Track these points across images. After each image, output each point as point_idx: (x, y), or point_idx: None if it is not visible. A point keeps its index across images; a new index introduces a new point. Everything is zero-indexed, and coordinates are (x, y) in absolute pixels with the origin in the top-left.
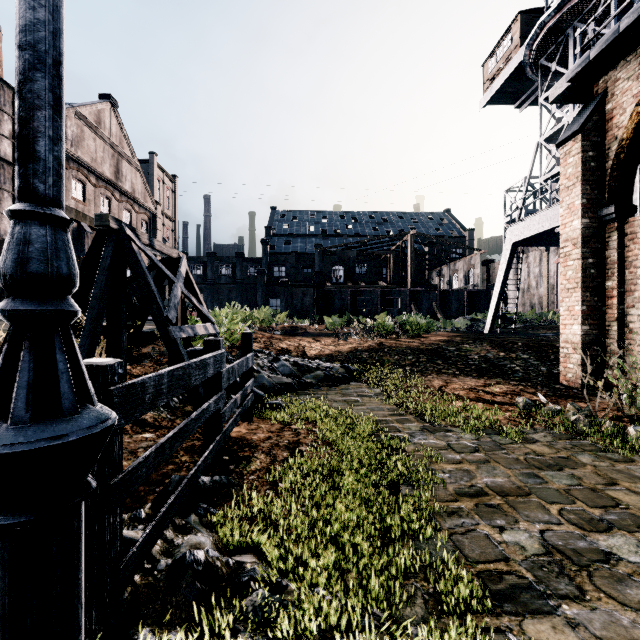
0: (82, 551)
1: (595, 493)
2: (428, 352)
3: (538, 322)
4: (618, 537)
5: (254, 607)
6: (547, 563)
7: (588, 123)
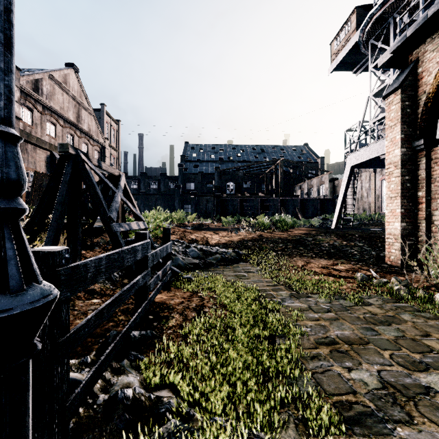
0: (29, 399)
1: (415, 342)
2: (293, 241)
3: (368, 221)
4: (434, 375)
5: (168, 433)
6: (384, 395)
7: (405, 82)
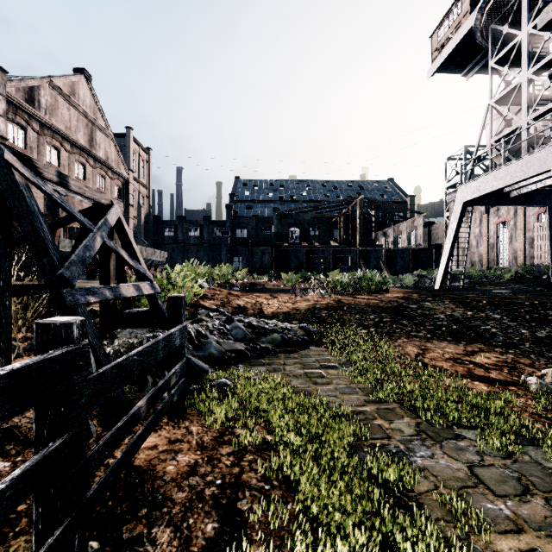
0: None
1: None
2: (390, 310)
3: (481, 278)
4: None
5: None
6: None
7: None
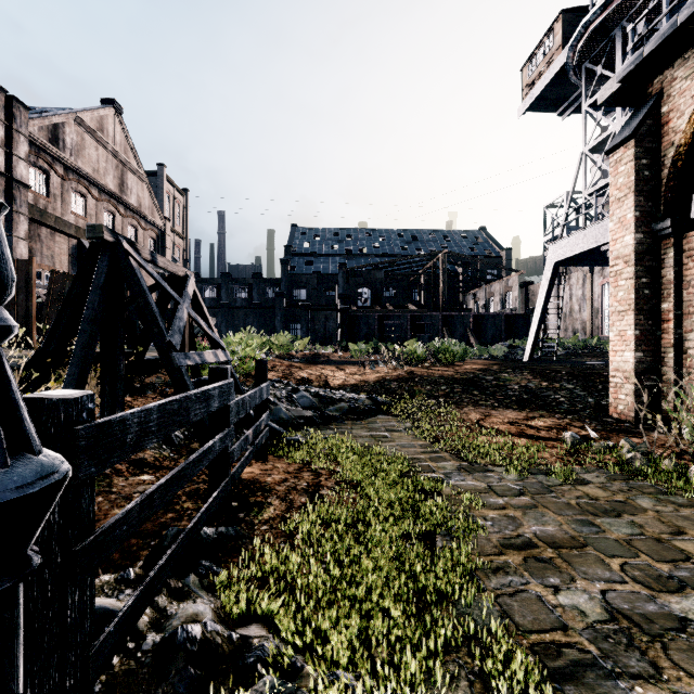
0: (19, 651)
1: (661, 544)
2: (463, 382)
3: (581, 349)
4: (693, 599)
5: None
6: (613, 632)
7: (641, 127)
